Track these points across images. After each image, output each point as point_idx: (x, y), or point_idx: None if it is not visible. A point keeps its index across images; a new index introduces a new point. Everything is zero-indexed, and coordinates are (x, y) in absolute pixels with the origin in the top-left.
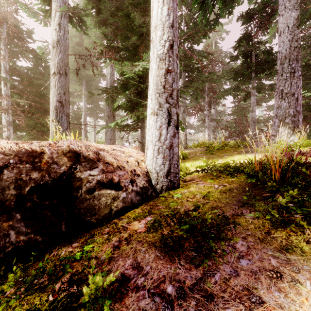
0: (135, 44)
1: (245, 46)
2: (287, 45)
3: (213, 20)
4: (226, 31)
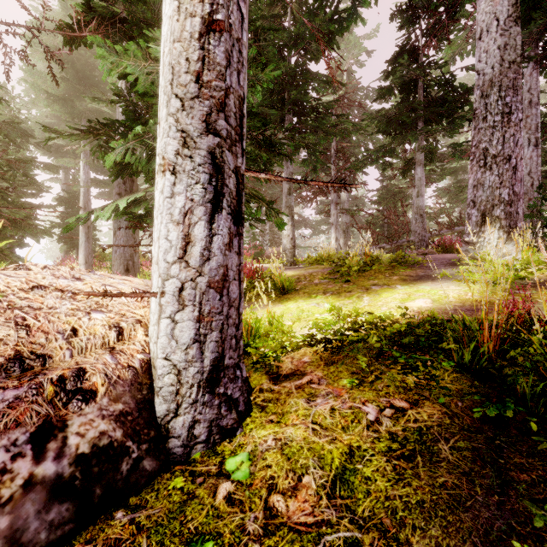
0: None
1: (407, 67)
2: (496, 57)
3: (346, 11)
4: (367, 50)
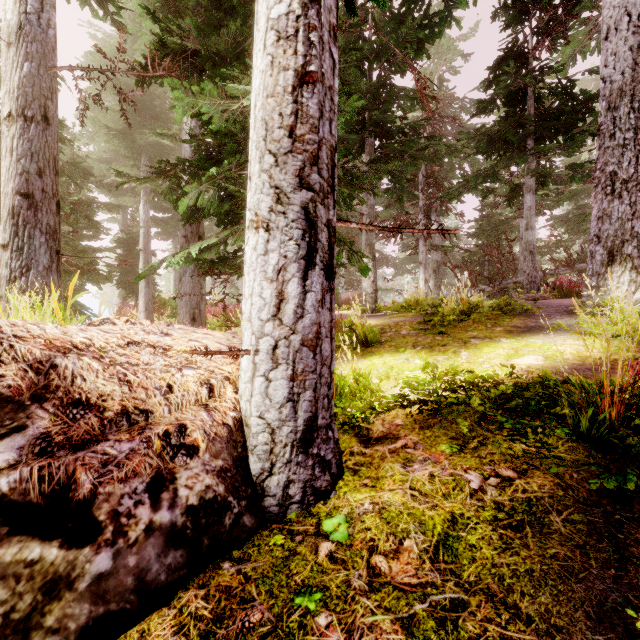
0: (241, 48)
1: (514, 75)
2: (628, 60)
3: (439, 14)
4: (463, 54)
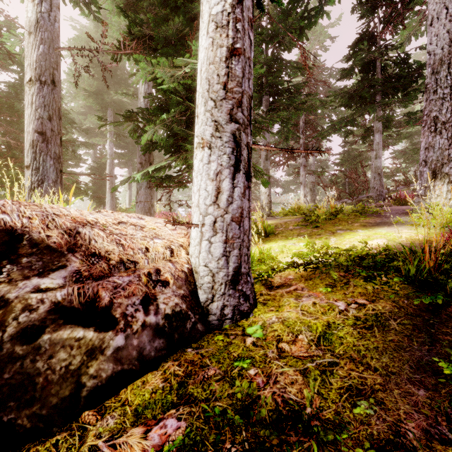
0: (182, 34)
1: (367, 51)
2: (446, 40)
3: (314, 9)
4: (330, 37)
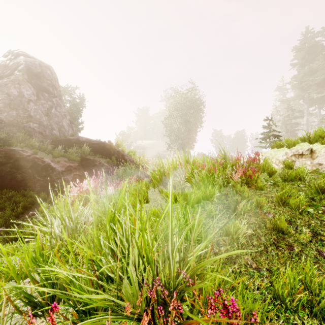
0: None
1: None
2: None
3: None
4: None
